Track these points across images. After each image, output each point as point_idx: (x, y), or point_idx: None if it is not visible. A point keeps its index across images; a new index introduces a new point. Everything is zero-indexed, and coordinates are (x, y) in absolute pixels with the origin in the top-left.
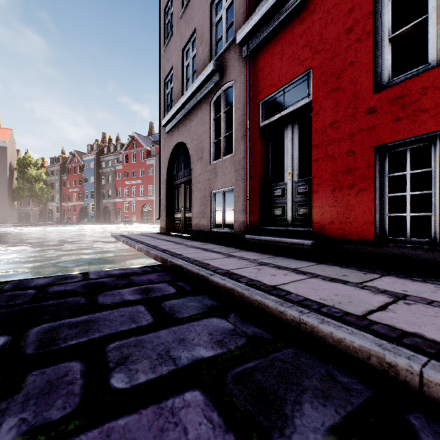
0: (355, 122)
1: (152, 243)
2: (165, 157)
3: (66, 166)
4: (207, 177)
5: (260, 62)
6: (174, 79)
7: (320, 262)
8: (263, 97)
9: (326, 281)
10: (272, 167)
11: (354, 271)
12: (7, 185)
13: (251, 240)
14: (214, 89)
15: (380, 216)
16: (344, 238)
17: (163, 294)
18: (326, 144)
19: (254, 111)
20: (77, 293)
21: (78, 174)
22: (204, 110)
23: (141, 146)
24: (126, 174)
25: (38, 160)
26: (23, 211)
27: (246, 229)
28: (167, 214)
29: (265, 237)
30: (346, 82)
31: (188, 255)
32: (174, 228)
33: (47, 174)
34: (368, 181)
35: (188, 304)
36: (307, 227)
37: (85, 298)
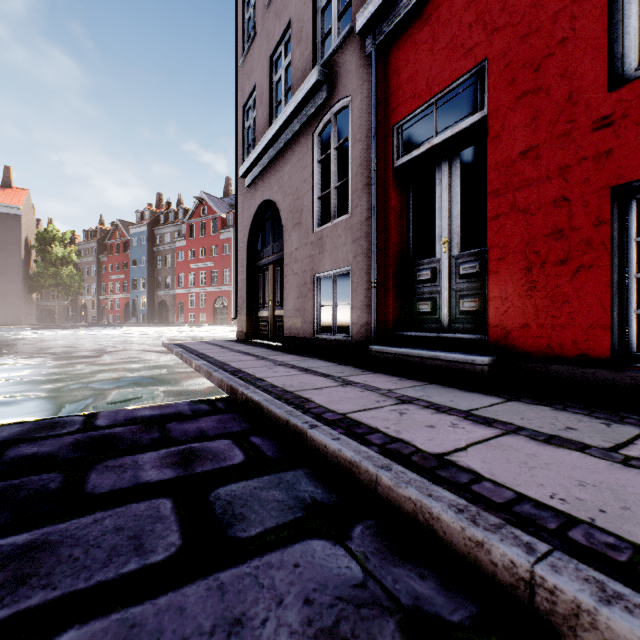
0: (571, 145)
1: (221, 357)
2: (244, 224)
3: (106, 243)
4: (309, 252)
5: (394, 60)
6: (258, 104)
7: (508, 398)
8: (400, 118)
9: (541, 443)
10: (414, 234)
11: (582, 417)
12: (22, 270)
13: (381, 355)
14: (320, 113)
15: (620, 314)
16: (548, 354)
17: (218, 467)
18: (513, 189)
19: (385, 142)
20: (55, 461)
21: (123, 254)
22: (303, 147)
23: (213, 212)
24: (192, 253)
25: (65, 234)
26: (44, 307)
27: (371, 336)
28: (247, 312)
29: (403, 350)
30: (553, 75)
31: (274, 380)
32: (259, 333)
33: (79, 254)
34: (598, 250)
35: (264, 495)
36: (477, 332)
37: (65, 474)
